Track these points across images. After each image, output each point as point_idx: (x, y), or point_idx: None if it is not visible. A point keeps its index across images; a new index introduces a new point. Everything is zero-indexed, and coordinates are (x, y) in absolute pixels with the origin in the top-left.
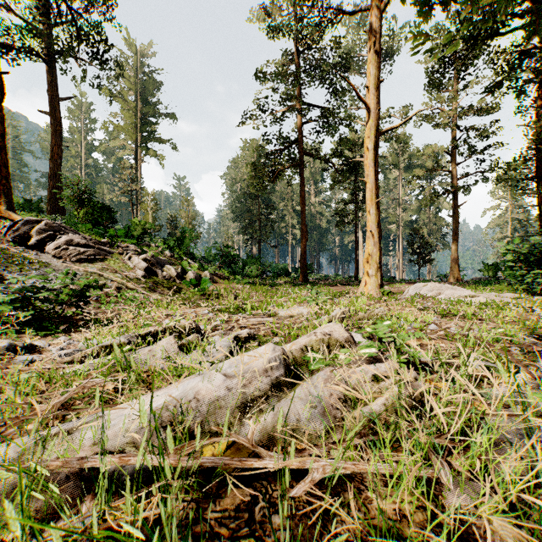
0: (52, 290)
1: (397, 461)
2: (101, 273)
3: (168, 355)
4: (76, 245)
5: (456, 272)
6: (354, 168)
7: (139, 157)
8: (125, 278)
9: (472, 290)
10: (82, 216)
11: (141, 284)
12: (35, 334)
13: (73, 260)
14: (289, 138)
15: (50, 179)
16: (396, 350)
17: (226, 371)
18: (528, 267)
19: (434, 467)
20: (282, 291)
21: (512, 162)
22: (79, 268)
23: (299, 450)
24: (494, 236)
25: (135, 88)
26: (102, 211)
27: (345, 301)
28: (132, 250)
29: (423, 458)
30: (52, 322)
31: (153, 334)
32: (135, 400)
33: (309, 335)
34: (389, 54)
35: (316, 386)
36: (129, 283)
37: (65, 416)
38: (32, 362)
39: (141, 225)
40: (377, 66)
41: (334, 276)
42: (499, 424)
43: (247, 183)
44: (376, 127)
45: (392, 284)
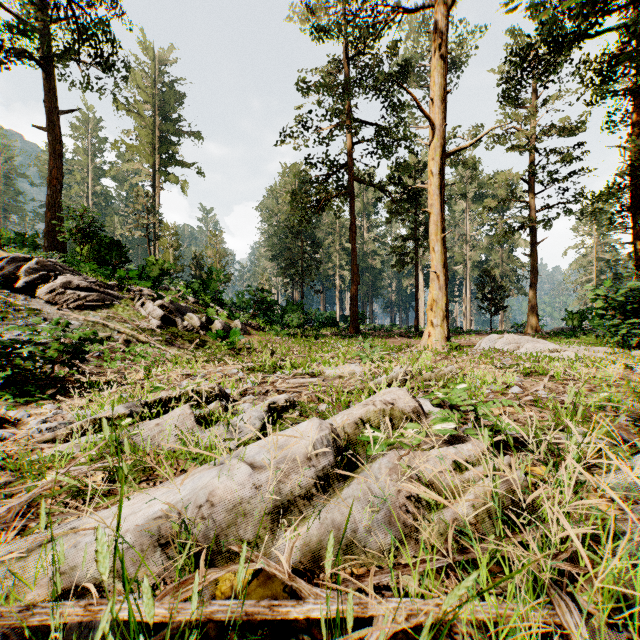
0: (42, 343)
1: (497, 594)
2: (105, 322)
3: (181, 431)
4: (75, 288)
5: (535, 321)
6: (414, 198)
7: (157, 184)
8: (136, 329)
9: (555, 342)
10: (86, 253)
11: (155, 337)
12: (14, 401)
13: (71, 307)
14: (337, 161)
15: (48, 209)
16: (477, 422)
17: (254, 458)
18: (623, 315)
19: (556, 611)
20: (329, 345)
21: (605, 189)
22: (78, 317)
23: (356, 578)
24: (578, 279)
25: (153, 101)
26: (110, 247)
27: (405, 357)
28: (146, 294)
29: (534, 588)
30: (36, 385)
31: (165, 401)
32: (124, 503)
33: (365, 405)
34: (456, 63)
35: (378, 479)
36: (141, 335)
37: (28, 524)
38: (1, 441)
39: (159, 265)
40: (443, 74)
41: (391, 326)
42: (638, 538)
43: (287, 215)
44: (442, 147)
45: (459, 335)
